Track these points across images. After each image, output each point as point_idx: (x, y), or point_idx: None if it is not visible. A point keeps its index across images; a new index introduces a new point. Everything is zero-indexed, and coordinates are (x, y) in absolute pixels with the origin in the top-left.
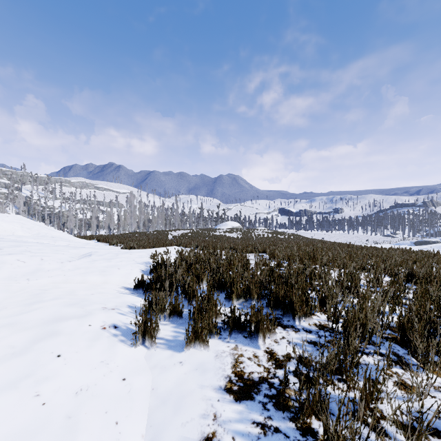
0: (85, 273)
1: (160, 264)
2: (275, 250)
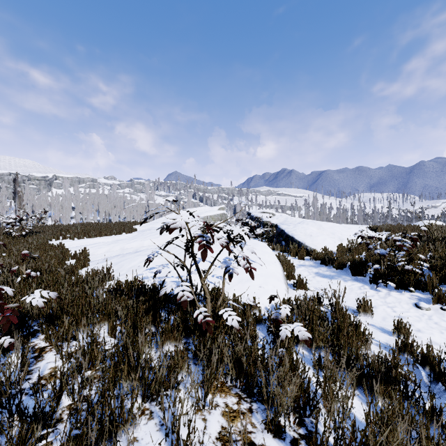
0: (350, 227)
1: (375, 226)
2: (439, 225)
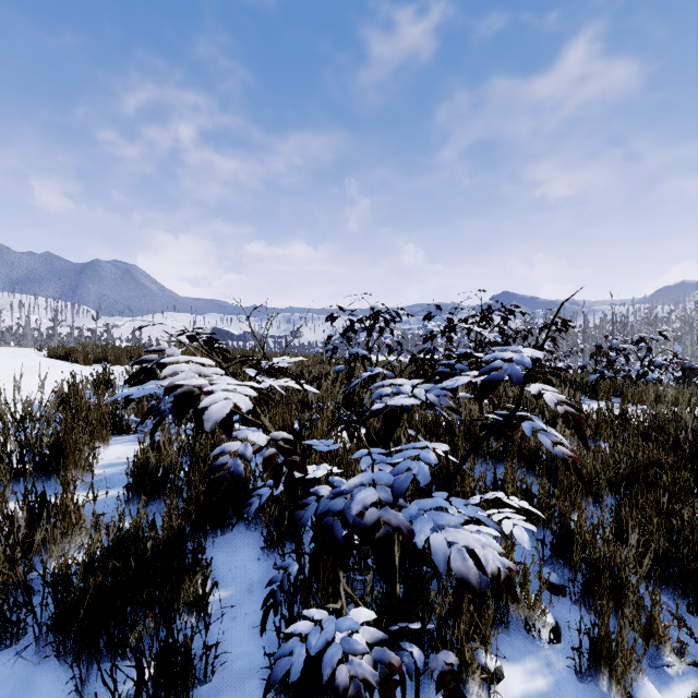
0: None
1: (59, 350)
2: None
